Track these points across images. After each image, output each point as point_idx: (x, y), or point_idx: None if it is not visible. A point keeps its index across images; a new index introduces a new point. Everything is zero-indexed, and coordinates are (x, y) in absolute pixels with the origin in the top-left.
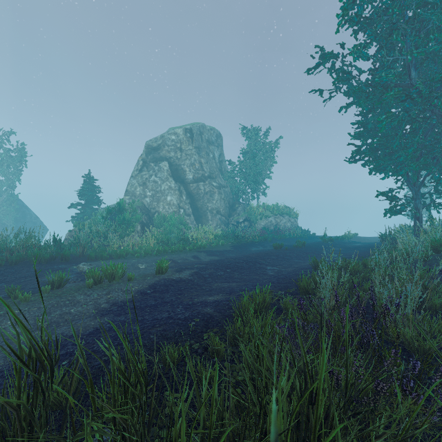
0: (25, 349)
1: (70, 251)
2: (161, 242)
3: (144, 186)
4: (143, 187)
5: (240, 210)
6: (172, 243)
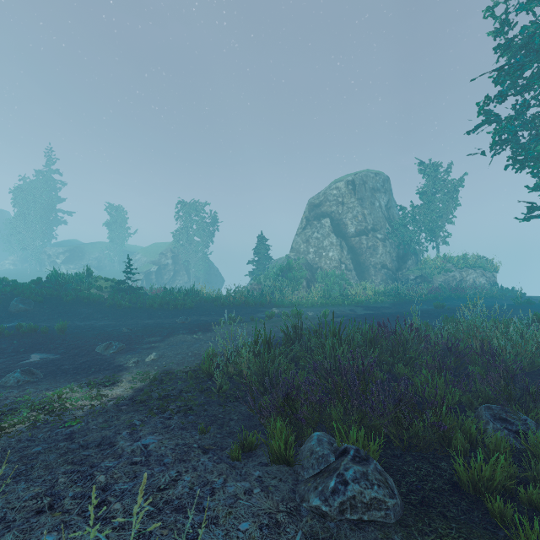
0: (293, 323)
1: (264, 300)
2: (323, 296)
3: (307, 243)
4: (306, 244)
5: (412, 264)
6: (332, 298)
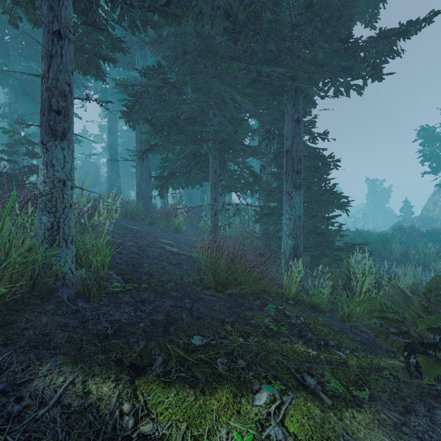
0: None
1: None
2: None
3: (434, 204)
4: (433, 205)
5: None
6: None
